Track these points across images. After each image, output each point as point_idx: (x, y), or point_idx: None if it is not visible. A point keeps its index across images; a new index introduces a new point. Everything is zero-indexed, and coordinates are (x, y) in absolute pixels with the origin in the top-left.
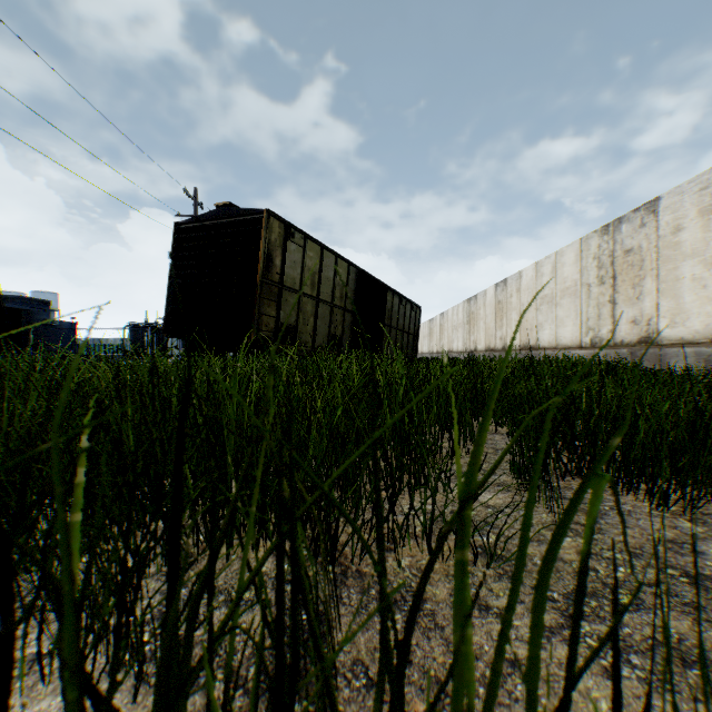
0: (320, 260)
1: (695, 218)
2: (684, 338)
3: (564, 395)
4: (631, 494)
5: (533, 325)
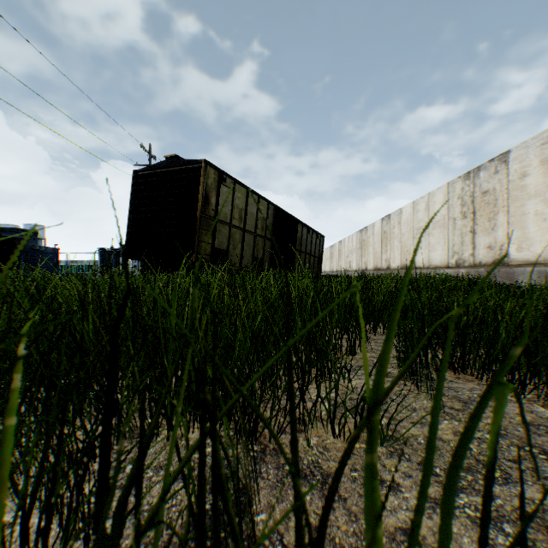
0: (246, 200)
1: (538, 166)
2: (529, 260)
3: (464, 307)
4: None
5: (411, 250)
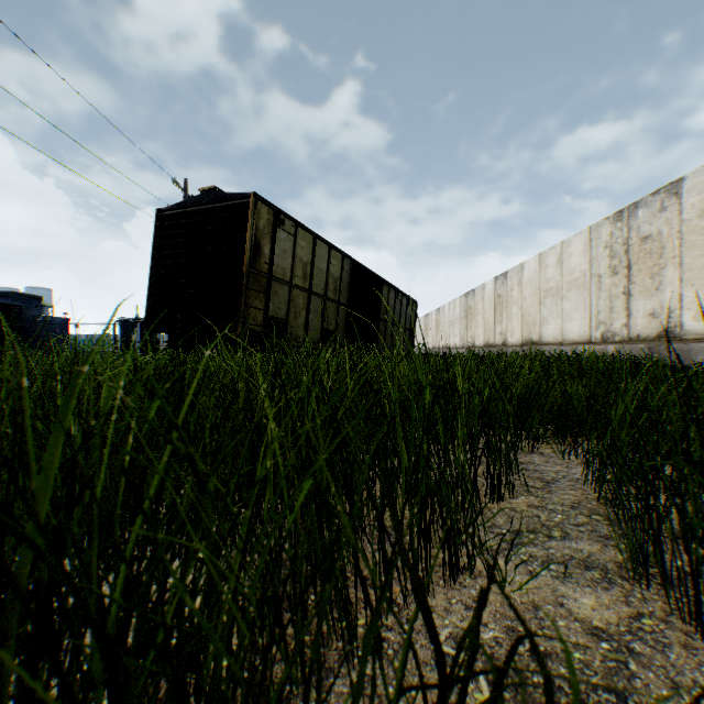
0: (313, 250)
1: None
2: None
3: None
4: None
5: (536, 319)
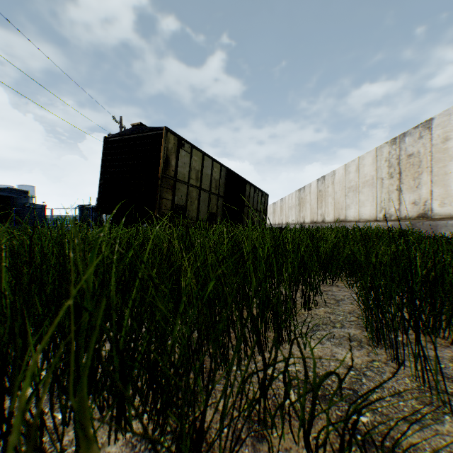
0: (202, 162)
1: None
2: (451, 214)
3: None
4: None
5: (343, 206)
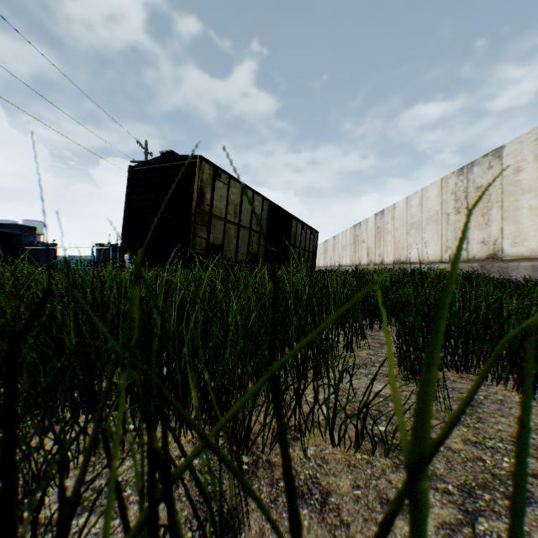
0: (241, 195)
1: (532, 161)
2: (523, 255)
3: None
4: (499, 384)
5: (404, 245)
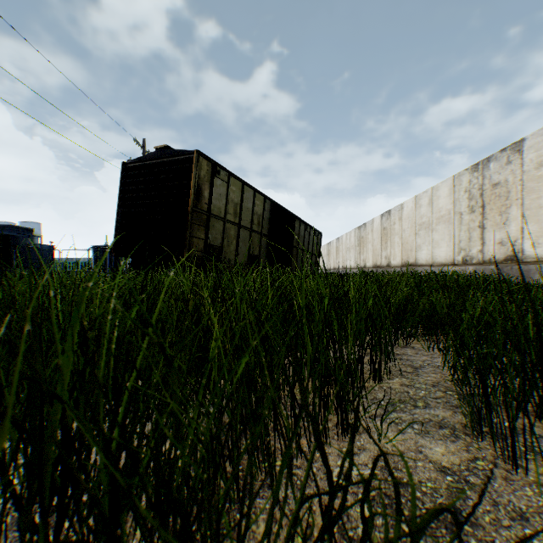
0: (242, 194)
1: None
2: None
3: None
4: None
5: (413, 246)
